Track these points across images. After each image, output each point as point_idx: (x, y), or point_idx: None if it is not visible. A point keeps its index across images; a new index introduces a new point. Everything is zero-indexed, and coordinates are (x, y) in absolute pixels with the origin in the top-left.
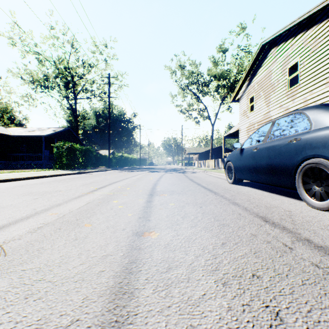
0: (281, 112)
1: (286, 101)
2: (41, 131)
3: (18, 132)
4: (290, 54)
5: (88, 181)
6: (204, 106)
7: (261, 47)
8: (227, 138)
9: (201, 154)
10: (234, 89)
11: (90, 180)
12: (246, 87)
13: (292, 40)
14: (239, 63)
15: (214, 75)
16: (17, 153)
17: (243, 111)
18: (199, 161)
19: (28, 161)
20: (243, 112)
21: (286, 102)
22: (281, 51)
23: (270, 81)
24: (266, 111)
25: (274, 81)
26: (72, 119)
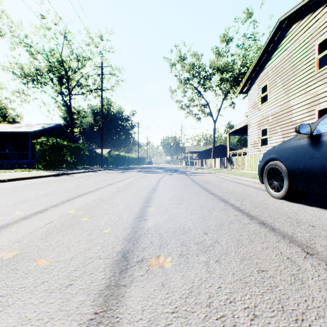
0: (307, 100)
1: (314, 86)
2: (29, 127)
3: (3, 128)
4: (320, 27)
5: (42, 192)
6: (206, 102)
7: (279, 24)
8: (232, 135)
9: (201, 153)
10: (238, 83)
11: (51, 188)
12: (257, 75)
13: (323, 9)
14: (244, 54)
15: (217, 68)
16: (2, 151)
17: (254, 103)
18: (201, 160)
19: (13, 160)
20: (253, 104)
21: (314, 86)
22: (306, 24)
23: (290, 64)
24: (284, 101)
25: (296, 64)
26: (67, 116)
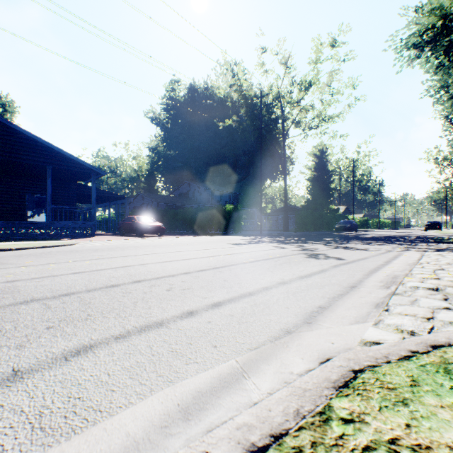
0: None
1: None
2: None
3: None
4: None
5: None
6: None
7: None
8: None
9: None
10: None
11: None
12: None
13: None
14: None
15: None
16: None
17: None
18: None
19: None
20: None
21: None
22: None
23: None
24: None
25: None
26: None
